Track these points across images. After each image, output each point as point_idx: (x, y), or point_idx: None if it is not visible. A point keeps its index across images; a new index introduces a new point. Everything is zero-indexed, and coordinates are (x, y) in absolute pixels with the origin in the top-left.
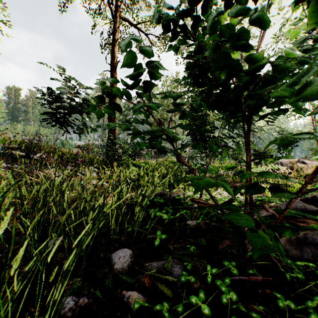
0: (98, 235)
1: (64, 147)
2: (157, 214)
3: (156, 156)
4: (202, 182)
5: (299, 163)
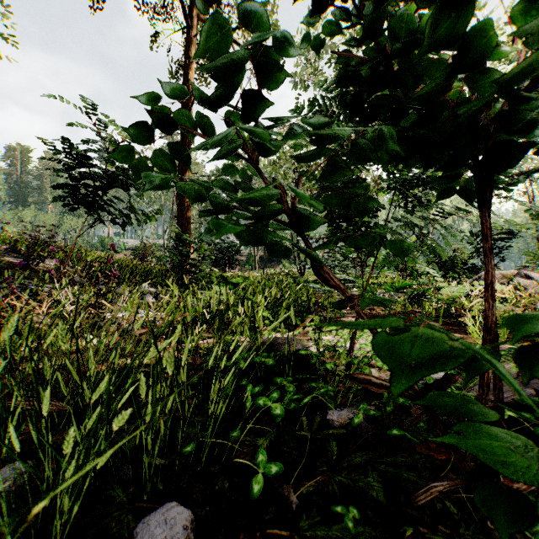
0: (122, 450)
1: (105, 250)
2: (259, 403)
3: (263, 264)
4: (399, 354)
5: (520, 278)
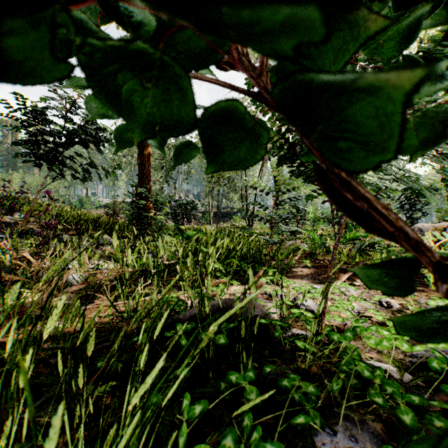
0: None
1: (83, 207)
2: None
3: (217, 219)
4: None
5: None
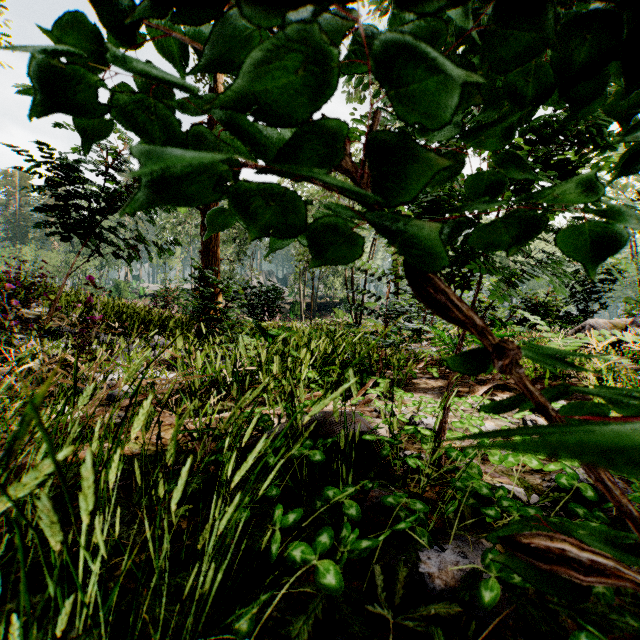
0: None
1: (121, 296)
2: (292, 557)
3: (311, 313)
4: None
5: (637, 328)
